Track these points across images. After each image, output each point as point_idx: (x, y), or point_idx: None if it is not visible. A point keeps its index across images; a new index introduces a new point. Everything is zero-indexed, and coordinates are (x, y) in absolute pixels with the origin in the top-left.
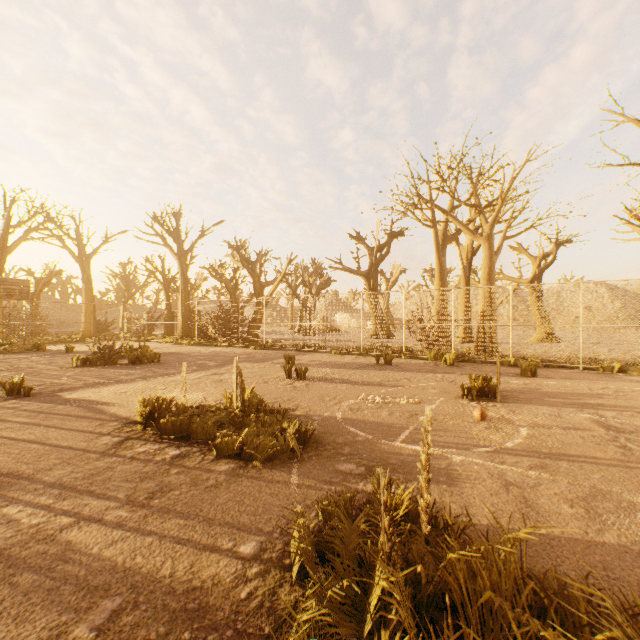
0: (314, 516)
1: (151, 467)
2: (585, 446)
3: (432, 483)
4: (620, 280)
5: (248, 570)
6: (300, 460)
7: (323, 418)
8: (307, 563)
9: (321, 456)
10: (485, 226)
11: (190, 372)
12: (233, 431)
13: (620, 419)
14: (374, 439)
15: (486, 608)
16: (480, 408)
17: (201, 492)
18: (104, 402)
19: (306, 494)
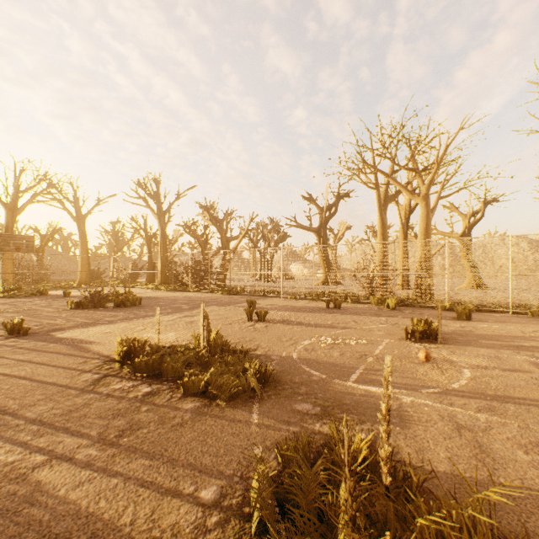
0: (273, 459)
1: (124, 404)
2: (528, 388)
3: None
4: None
5: (208, 519)
6: (260, 399)
7: (281, 358)
8: (267, 516)
9: (279, 395)
10: (422, 187)
11: (166, 314)
12: (199, 370)
13: None
14: (328, 379)
15: None
16: (425, 350)
17: (167, 431)
18: (90, 341)
19: (265, 434)
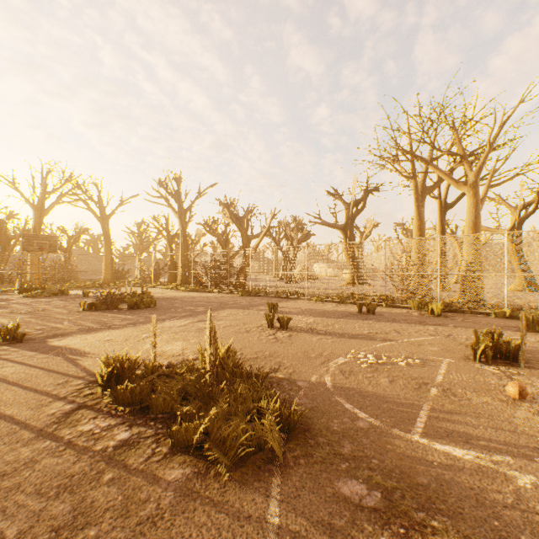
0: None
1: (82, 465)
2: None
3: None
4: None
5: None
6: (282, 465)
7: (310, 385)
8: None
9: (312, 458)
10: (470, 174)
11: (178, 318)
12: (199, 406)
13: None
14: (381, 427)
15: None
16: (517, 383)
17: (127, 536)
18: (84, 352)
19: None
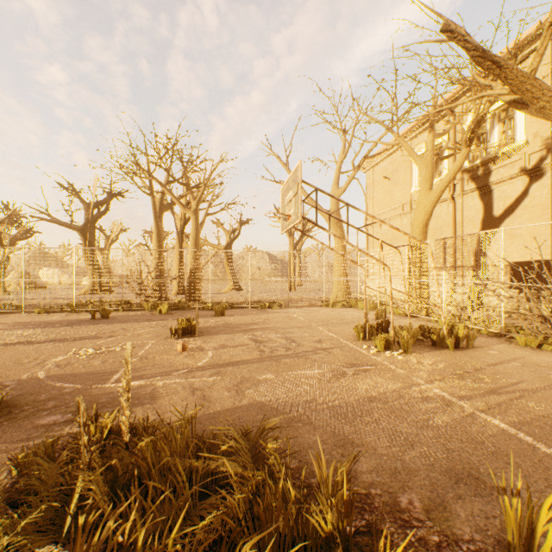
0: (6, 476)
1: None
2: (244, 355)
3: (139, 406)
4: (269, 251)
5: None
6: None
7: (20, 381)
8: None
9: (16, 418)
10: (193, 202)
11: None
12: None
13: (264, 335)
14: (85, 387)
15: (167, 469)
16: (182, 342)
17: None
18: None
19: None
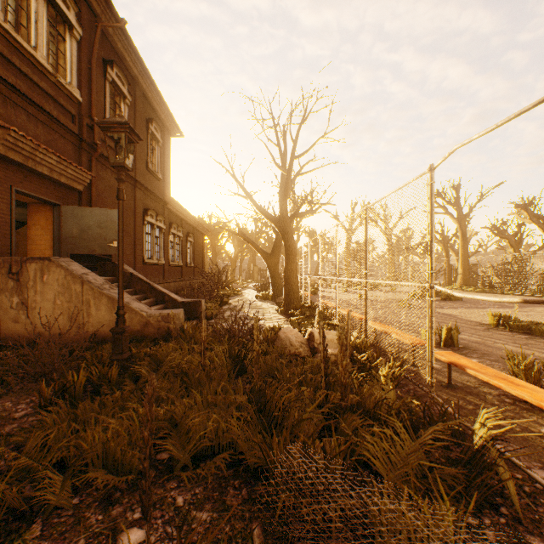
0: None
1: (515, 338)
2: None
3: None
4: None
5: None
6: None
7: None
8: None
9: None
10: None
11: (495, 308)
12: None
13: None
14: None
15: None
16: None
17: None
18: (454, 315)
19: None
